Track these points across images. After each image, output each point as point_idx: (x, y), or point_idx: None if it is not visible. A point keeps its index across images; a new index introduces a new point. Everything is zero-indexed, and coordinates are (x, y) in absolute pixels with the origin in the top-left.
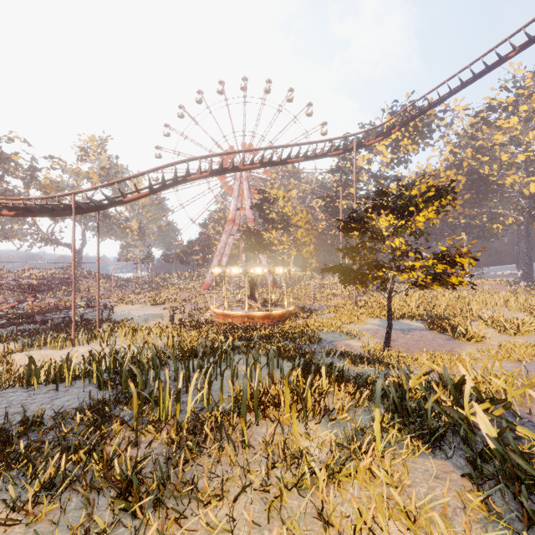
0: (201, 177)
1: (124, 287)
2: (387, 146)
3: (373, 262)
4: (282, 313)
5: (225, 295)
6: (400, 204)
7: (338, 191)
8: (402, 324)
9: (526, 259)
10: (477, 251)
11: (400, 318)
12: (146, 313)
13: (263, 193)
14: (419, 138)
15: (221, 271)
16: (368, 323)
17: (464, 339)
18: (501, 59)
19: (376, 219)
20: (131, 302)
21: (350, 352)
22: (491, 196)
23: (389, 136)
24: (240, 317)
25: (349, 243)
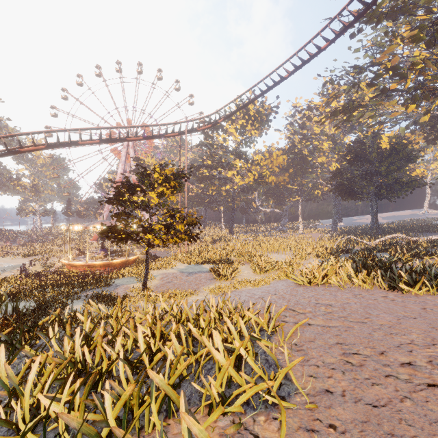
0: (37, 149)
1: (11, 239)
2: (237, 129)
3: (142, 225)
4: (123, 262)
5: (70, 248)
6: (134, 185)
7: (203, 161)
8: (198, 268)
9: (333, 215)
10: (200, 218)
11: (203, 263)
12: (9, 265)
13: (138, 161)
14: (259, 125)
15: (66, 228)
16: (175, 268)
17: (219, 279)
18: (281, 78)
19: (121, 195)
20: (6, 254)
21: (118, 294)
22: (313, 171)
23: (237, 122)
24: (82, 266)
25: (111, 212)
